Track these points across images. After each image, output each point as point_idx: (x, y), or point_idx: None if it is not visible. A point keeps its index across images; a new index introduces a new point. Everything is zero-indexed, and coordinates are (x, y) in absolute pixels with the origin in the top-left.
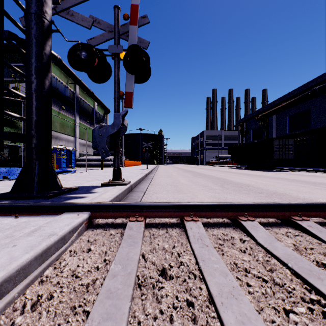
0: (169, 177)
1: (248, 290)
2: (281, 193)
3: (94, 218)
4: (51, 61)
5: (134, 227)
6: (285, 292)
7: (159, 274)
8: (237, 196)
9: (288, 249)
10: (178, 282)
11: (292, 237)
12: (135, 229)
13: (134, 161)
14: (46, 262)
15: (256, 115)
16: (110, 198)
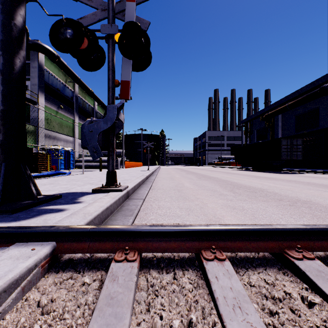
0: (171, 180)
1: None
2: (306, 201)
3: (60, 253)
4: (25, 36)
5: (120, 276)
6: None
7: None
8: (255, 204)
9: None
10: None
11: None
12: (122, 281)
13: (135, 162)
14: None
15: (261, 114)
16: (96, 213)
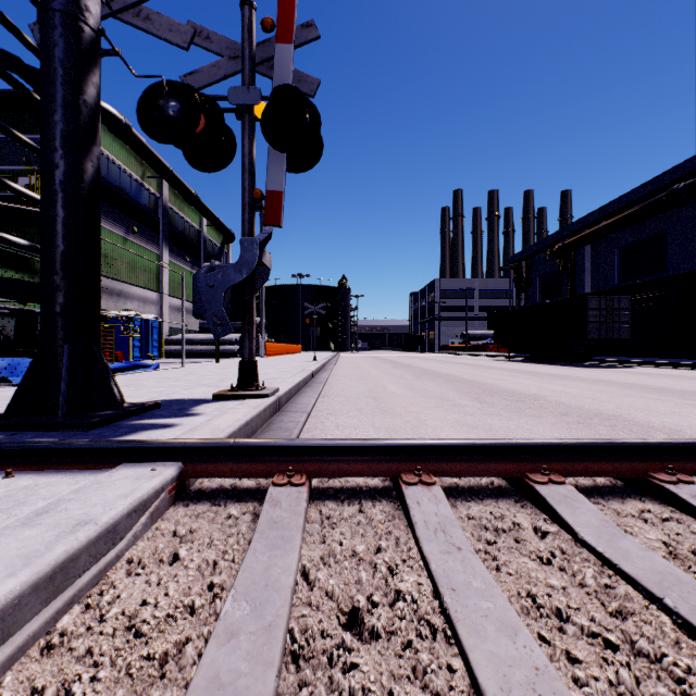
0: (362, 379)
1: (573, 673)
2: (611, 416)
3: (191, 478)
4: (100, 119)
5: (283, 501)
6: (669, 680)
7: (344, 627)
8: (515, 422)
9: (657, 558)
10: (393, 652)
11: (657, 523)
12: (287, 506)
13: (287, 345)
14: (65, 593)
15: (549, 245)
16: (231, 429)
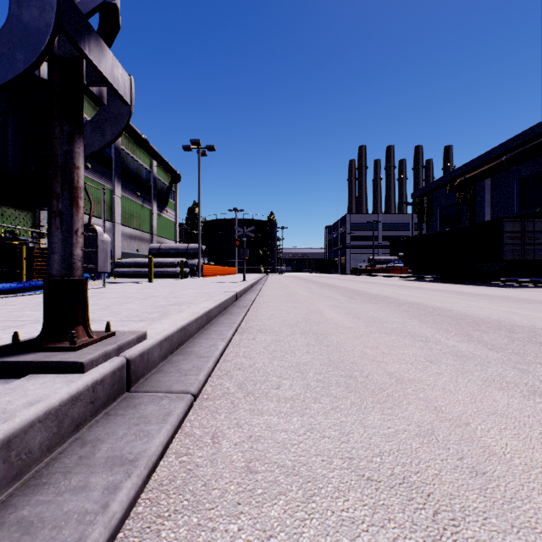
0: (292, 301)
1: None
2: None
3: None
4: None
5: None
6: None
7: None
8: None
9: None
10: None
11: None
12: None
13: (223, 267)
14: None
15: (449, 181)
16: None
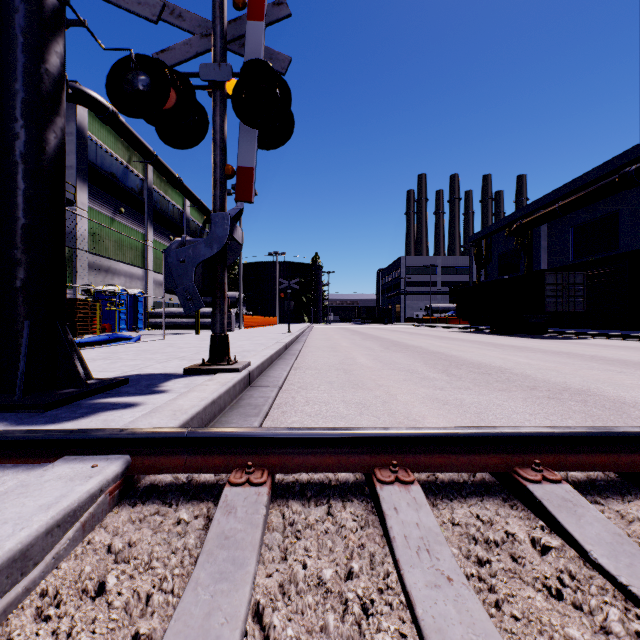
0: (333, 351)
1: None
2: (580, 390)
3: (138, 474)
4: (64, 90)
5: (239, 507)
6: None
7: None
8: (485, 396)
9: None
10: None
11: None
12: (242, 514)
13: (264, 317)
14: None
15: (507, 225)
16: (195, 410)
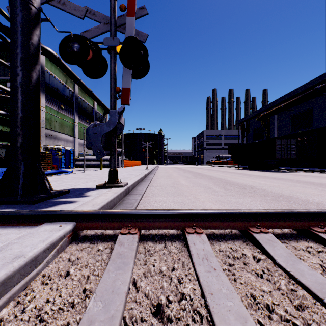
0: (169, 178)
1: None
2: (288, 196)
3: (80, 230)
4: (39, 52)
5: (125, 242)
6: None
7: (153, 316)
8: (242, 199)
9: (318, 275)
10: None
11: (316, 254)
12: (127, 245)
13: (134, 161)
14: (4, 296)
15: (257, 114)
16: (103, 204)
